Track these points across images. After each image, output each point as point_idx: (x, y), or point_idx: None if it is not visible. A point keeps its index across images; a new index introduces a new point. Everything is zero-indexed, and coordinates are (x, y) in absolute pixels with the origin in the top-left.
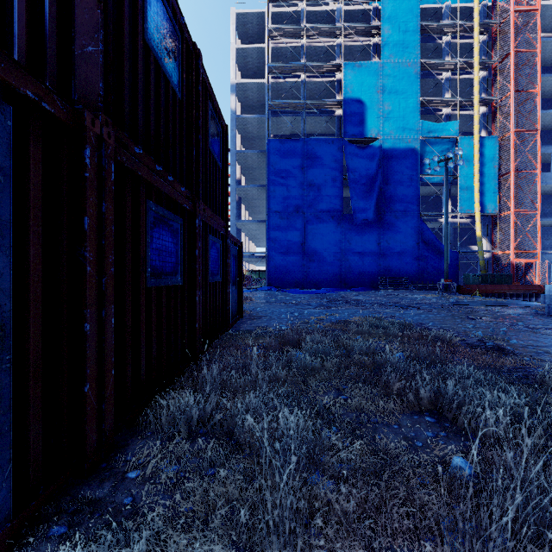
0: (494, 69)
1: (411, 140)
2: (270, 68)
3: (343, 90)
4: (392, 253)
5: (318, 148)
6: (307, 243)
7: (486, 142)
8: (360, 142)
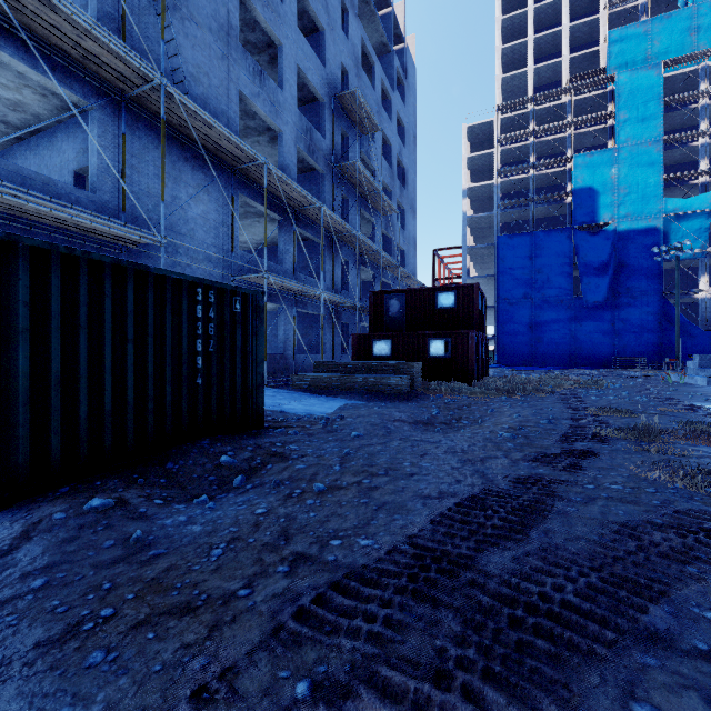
0: None
1: (652, 219)
2: (499, 172)
3: (573, 181)
4: (628, 333)
5: (547, 239)
6: (535, 326)
7: None
8: (593, 226)
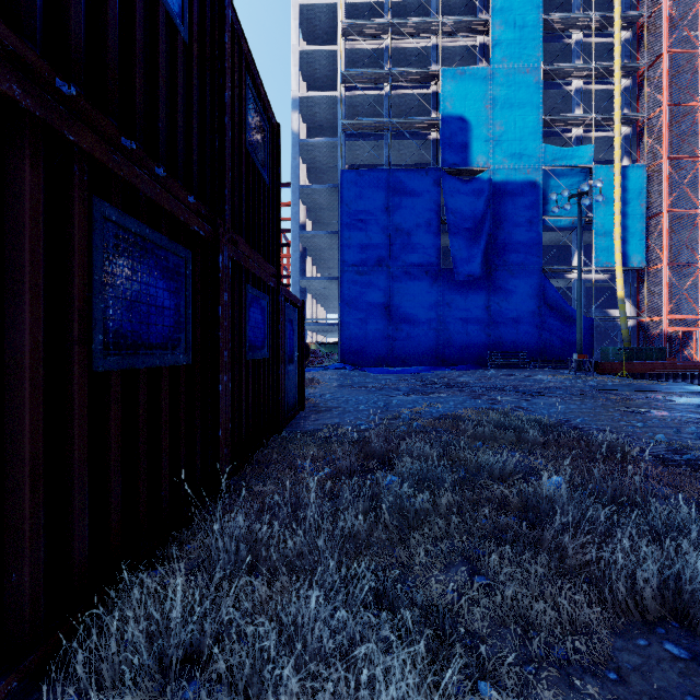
0: (640, 76)
1: (531, 170)
2: (344, 77)
3: (441, 104)
4: (505, 319)
5: (408, 182)
6: (393, 307)
7: (630, 173)
8: (463, 174)
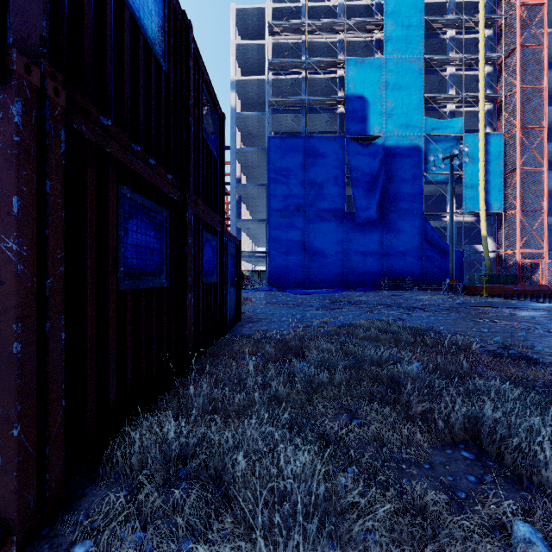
0: (499, 65)
1: (415, 137)
2: (271, 64)
3: (345, 86)
4: (395, 252)
5: (320, 146)
6: (308, 243)
7: (492, 139)
8: (363, 140)
